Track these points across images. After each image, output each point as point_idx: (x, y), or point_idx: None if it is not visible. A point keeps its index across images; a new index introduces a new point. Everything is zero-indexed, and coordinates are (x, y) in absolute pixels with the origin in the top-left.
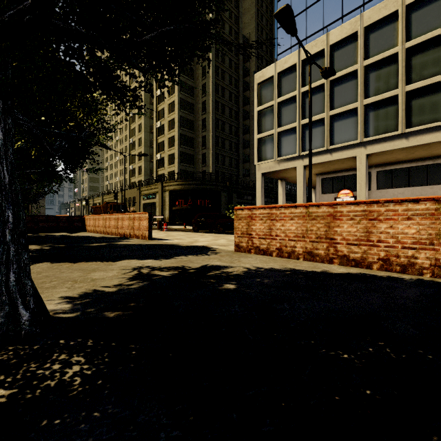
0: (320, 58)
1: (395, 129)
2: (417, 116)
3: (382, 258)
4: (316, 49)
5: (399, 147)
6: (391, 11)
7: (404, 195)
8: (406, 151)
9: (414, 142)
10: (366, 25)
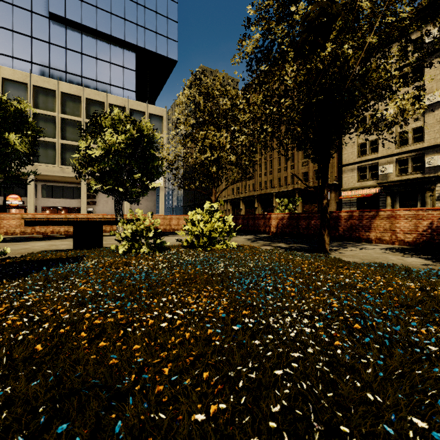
0: None
1: (55, 163)
2: (67, 159)
3: (51, 231)
4: None
5: (57, 175)
6: (52, 88)
7: (60, 203)
8: (61, 177)
9: (65, 174)
10: (35, 84)
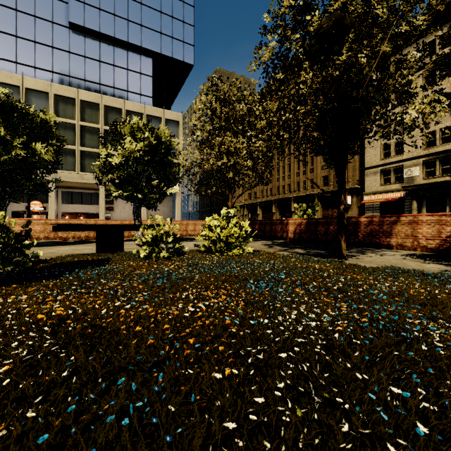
0: (16, 91)
1: (74, 170)
2: (86, 166)
3: (73, 236)
4: (12, 82)
5: (76, 181)
6: (72, 96)
7: (79, 209)
8: (81, 184)
9: (84, 181)
10: (56, 93)
